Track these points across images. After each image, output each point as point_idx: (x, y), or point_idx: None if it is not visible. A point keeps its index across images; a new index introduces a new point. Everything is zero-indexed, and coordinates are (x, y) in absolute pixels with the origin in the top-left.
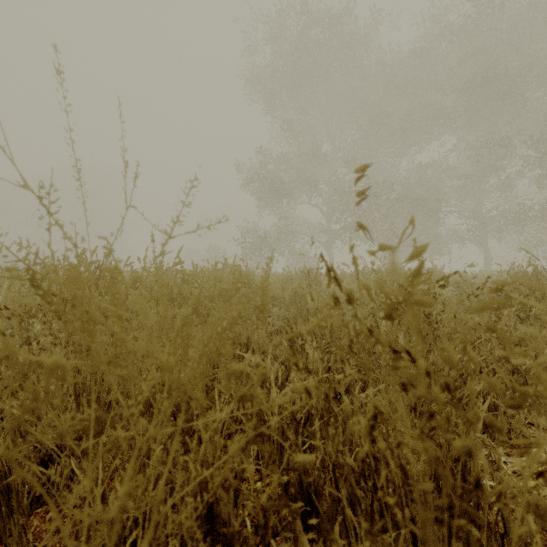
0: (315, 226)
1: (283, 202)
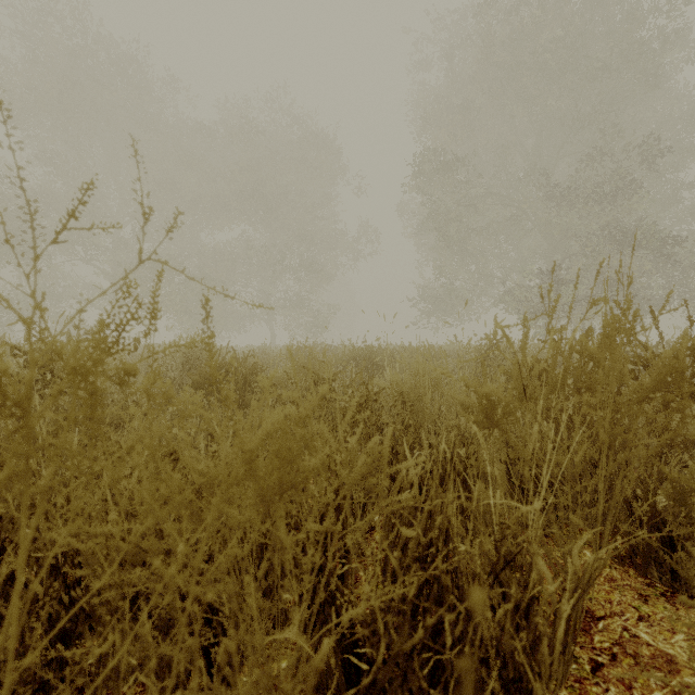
0: (96, 289)
1: (42, 256)
